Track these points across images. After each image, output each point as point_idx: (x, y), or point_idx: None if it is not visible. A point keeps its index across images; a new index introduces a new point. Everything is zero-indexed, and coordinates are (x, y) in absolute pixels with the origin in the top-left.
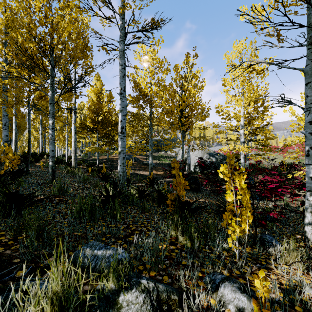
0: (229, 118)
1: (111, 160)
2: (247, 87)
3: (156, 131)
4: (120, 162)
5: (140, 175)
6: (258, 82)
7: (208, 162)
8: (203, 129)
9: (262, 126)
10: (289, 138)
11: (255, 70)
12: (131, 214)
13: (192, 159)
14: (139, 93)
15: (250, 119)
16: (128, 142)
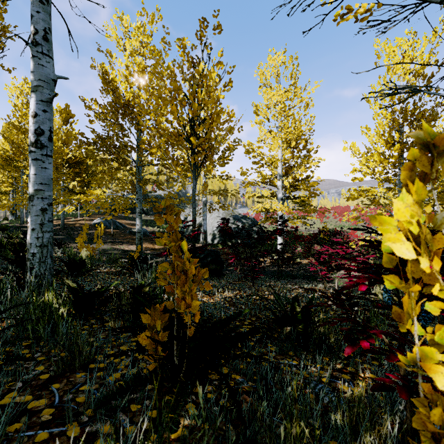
0: (262, 164)
1: (70, 227)
2: (287, 118)
3: (148, 174)
4: (32, 220)
5: (122, 252)
6: (300, 114)
7: (232, 228)
8: (226, 179)
9: (302, 179)
10: (352, 188)
11: (351, 12)
12: (4, 399)
13: (209, 225)
14: (114, 98)
15: (288, 168)
16: (94, 191)
